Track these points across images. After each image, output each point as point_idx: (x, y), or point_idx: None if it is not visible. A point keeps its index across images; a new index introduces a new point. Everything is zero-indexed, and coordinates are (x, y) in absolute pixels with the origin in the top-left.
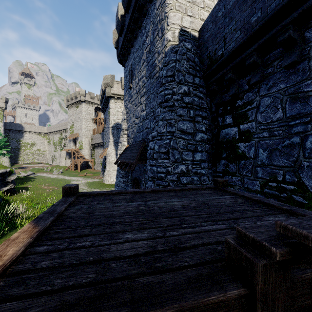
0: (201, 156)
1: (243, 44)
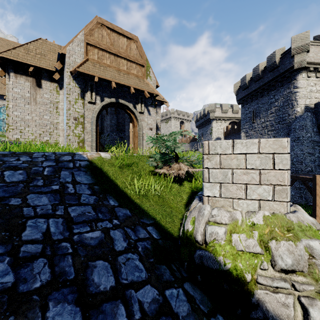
0: (318, 164)
1: None
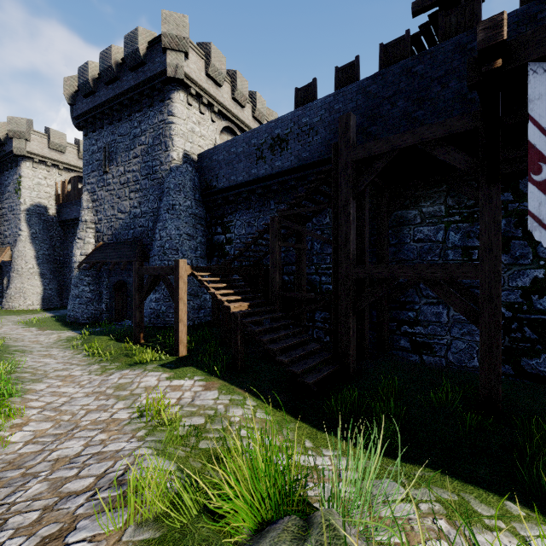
0: (201, 254)
1: (228, 188)
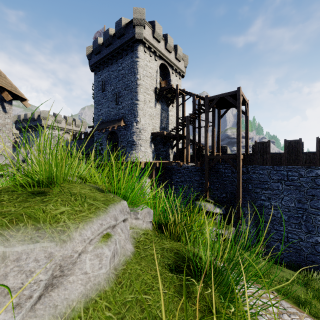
0: None
1: None
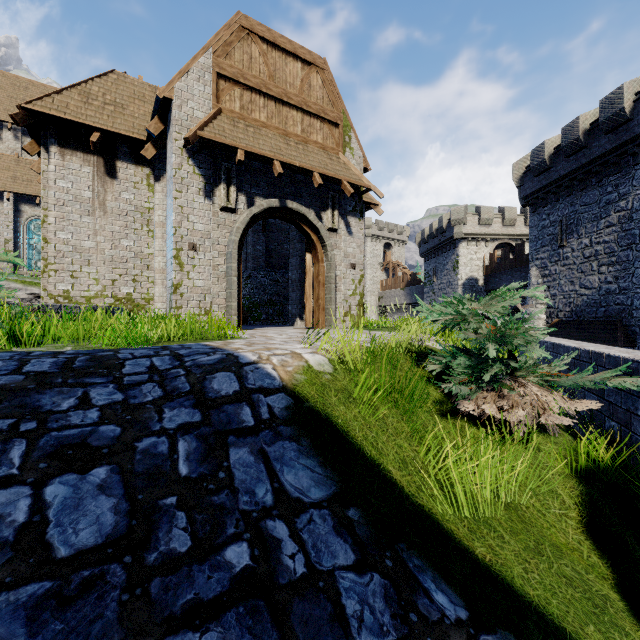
0: None
1: None
